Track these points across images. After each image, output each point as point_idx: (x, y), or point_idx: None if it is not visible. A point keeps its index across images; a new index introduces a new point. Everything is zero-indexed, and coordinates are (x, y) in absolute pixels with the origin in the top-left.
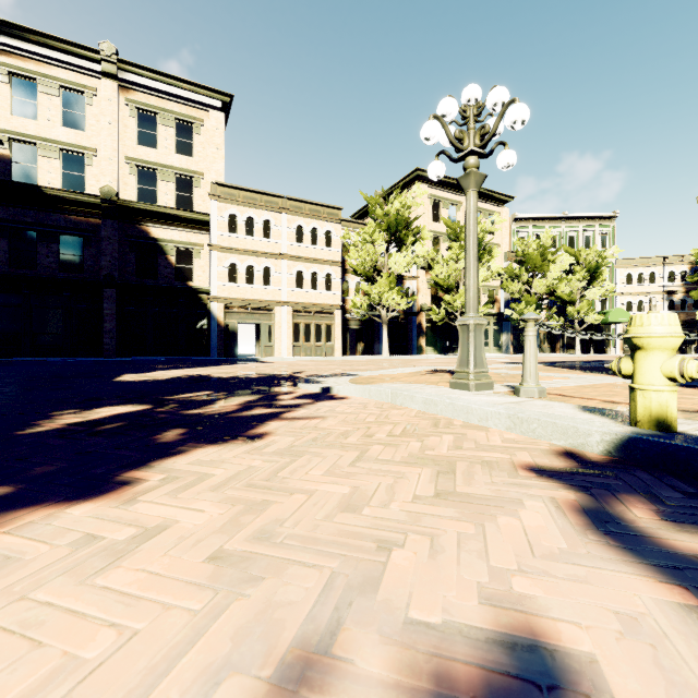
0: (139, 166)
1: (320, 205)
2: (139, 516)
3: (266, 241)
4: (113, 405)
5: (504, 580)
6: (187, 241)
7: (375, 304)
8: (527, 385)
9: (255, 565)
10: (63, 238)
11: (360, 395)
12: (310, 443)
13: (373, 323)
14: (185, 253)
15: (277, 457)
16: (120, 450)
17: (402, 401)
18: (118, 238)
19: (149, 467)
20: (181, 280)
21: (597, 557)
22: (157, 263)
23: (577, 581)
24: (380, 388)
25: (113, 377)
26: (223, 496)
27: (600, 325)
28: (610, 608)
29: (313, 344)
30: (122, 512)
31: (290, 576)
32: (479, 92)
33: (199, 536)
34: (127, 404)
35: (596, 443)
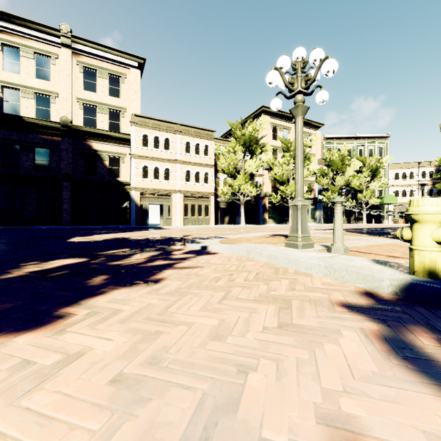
0: (85, 103)
1: (201, 129)
2: (65, 344)
3: (167, 152)
4: (63, 258)
5: (333, 400)
6: (116, 152)
7: (236, 192)
8: (336, 245)
9: (145, 387)
10: (37, 149)
11: (226, 251)
12: (191, 286)
13: (235, 204)
14: (115, 159)
15: (168, 296)
16: (61, 291)
17: (254, 256)
18: (72, 149)
19: (79, 304)
20: (112, 177)
21: (400, 379)
22: (97, 165)
23: (389, 401)
24: (239, 247)
25: (67, 239)
26: (127, 327)
27: (378, 205)
28: (418, 426)
29: (196, 217)
30: (53, 340)
31: (171, 397)
32: (304, 52)
33: (106, 361)
34: (72, 257)
35: (386, 286)
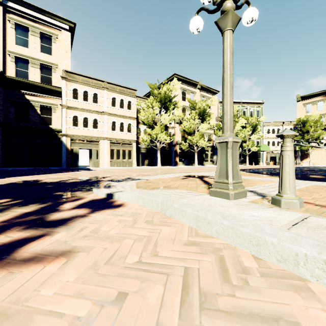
0: (17, 57)
1: (125, 87)
2: None
3: (95, 104)
4: None
5: None
6: (47, 102)
7: (154, 140)
8: (287, 196)
9: None
10: None
11: (135, 201)
12: None
13: (153, 150)
14: (47, 109)
15: None
16: None
17: (172, 213)
18: (3, 98)
19: None
20: (44, 124)
21: None
22: (29, 113)
23: None
24: (151, 198)
25: None
26: None
27: (256, 152)
28: None
29: (121, 160)
30: None
31: None
32: None
33: None
34: None
35: None
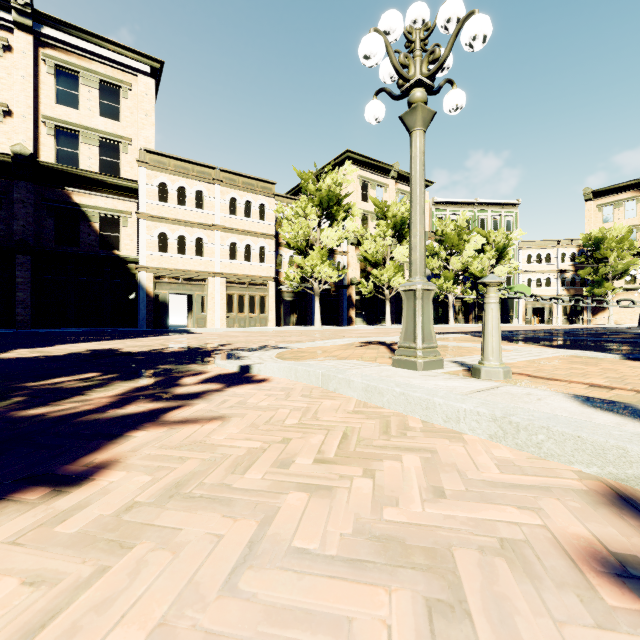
0: (58, 126)
1: (253, 179)
2: None
3: (199, 212)
4: None
5: None
6: (112, 208)
7: (308, 277)
8: (489, 364)
9: None
10: None
11: (285, 376)
12: (173, 491)
13: (306, 295)
14: (111, 220)
15: (71, 556)
16: None
17: (337, 386)
18: (33, 201)
19: None
20: (106, 249)
21: None
22: (79, 230)
23: None
24: (308, 368)
25: None
26: None
27: (506, 299)
28: None
29: (247, 315)
30: None
31: None
32: (427, 11)
33: None
34: None
35: None
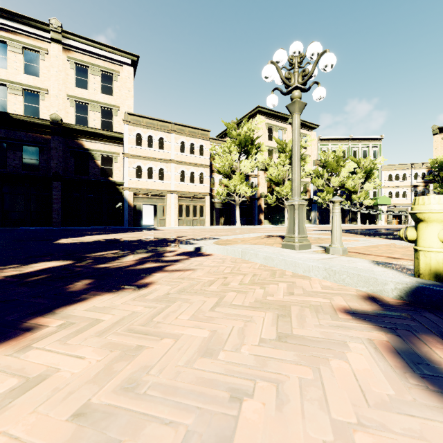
0: (76, 101)
1: (196, 128)
2: (26, 364)
3: (161, 151)
4: (46, 261)
5: (347, 437)
6: (108, 151)
7: (231, 193)
8: (334, 246)
9: (116, 423)
10: (25, 148)
11: (220, 253)
12: (182, 290)
13: (230, 205)
14: (107, 159)
15: (156, 303)
16: (36, 299)
17: (249, 257)
18: (62, 148)
19: (54, 313)
20: (104, 176)
21: (423, 405)
22: (88, 165)
23: (414, 437)
24: (234, 248)
25: (54, 240)
26: (104, 342)
27: (372, 206)
28: None
29: (191, 218)
30: (14, 360)
31: (146, 437)
32: (301, 46)
33: (72, 386)
34: (56, 260)
35: (391, 290)
